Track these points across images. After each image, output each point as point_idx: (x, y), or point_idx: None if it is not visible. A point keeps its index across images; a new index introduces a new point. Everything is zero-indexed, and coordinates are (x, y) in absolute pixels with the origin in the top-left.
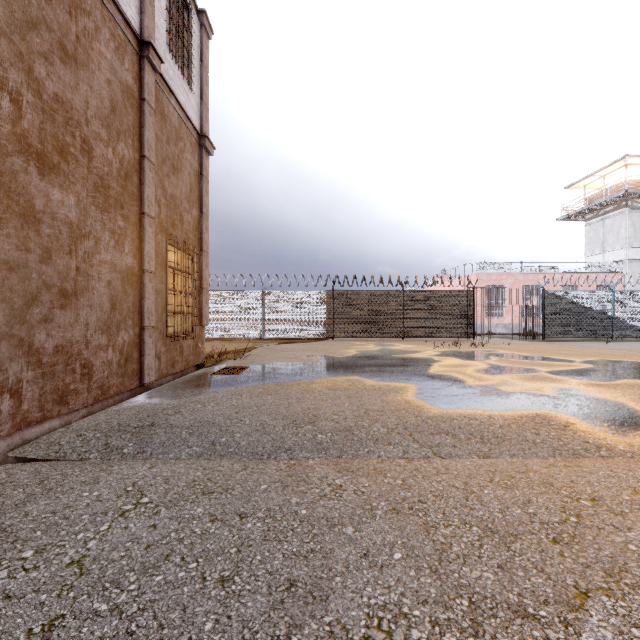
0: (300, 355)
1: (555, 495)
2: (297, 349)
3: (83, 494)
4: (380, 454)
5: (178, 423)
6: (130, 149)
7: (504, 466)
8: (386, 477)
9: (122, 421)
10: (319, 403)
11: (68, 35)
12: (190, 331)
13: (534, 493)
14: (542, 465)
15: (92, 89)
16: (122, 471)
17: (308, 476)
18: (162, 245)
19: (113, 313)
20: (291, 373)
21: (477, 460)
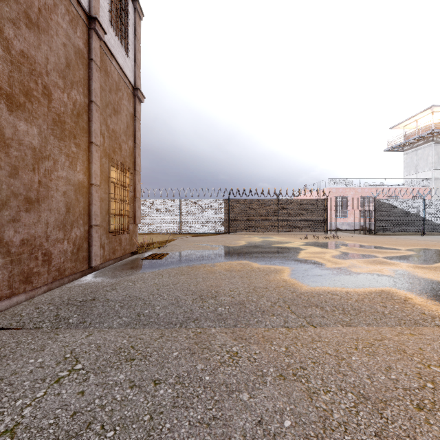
0: (206, 245)
1: (410, 361)
2: (203, 240)
3: (29, 361)
4: (266, 323)
5: (113, 298)
6: (81, 95)
7: (363, 334)
8: (272, 344)
9: (71, 296)
10: (219, 282)
11: (32, 7)
12: (127, 228)
13: (392, 359)
14: (393, 333)
15: (51, 49)
16: (65, 339)
17: (211, 344)
18: (106, 166)
19: (68, 215)
20: (199, 258)
21: (341, 328)
